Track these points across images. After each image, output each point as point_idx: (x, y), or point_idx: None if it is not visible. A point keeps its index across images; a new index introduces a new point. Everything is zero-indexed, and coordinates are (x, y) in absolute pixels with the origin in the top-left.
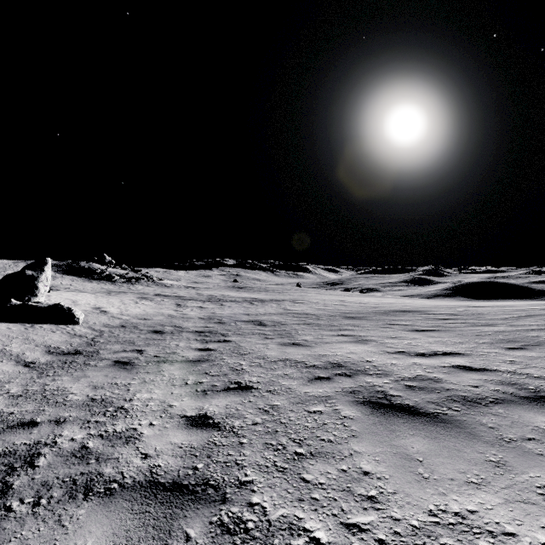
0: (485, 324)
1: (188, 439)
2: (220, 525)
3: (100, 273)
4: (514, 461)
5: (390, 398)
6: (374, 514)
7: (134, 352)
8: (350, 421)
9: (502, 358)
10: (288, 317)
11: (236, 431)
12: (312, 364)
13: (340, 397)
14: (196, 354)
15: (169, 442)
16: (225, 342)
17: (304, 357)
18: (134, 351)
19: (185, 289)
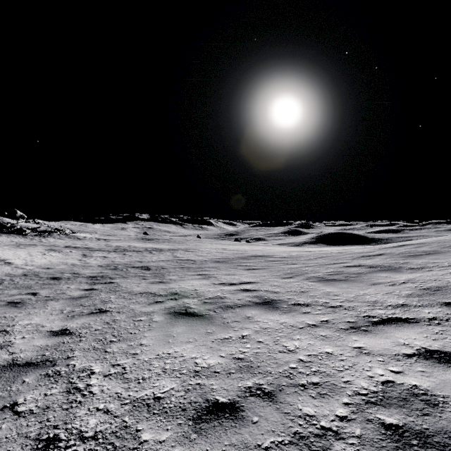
0: (293, 263)
1: (47, 342)
2: (46, 375)
3: (10, 227)
4: (218, 331)
5: (188, 309)
6: (130, 359)
7: (29, 295)
8: (155, 323)
9: (273, 283)
10: (172, 262)
11: (81, 335)
12: (159, 294)
13: (160, 311)
14: (81, 293)
15: (33, 345)
16: (109, 283)
17: (158, 290)
18: (29, 293)
19: (96, 241)
